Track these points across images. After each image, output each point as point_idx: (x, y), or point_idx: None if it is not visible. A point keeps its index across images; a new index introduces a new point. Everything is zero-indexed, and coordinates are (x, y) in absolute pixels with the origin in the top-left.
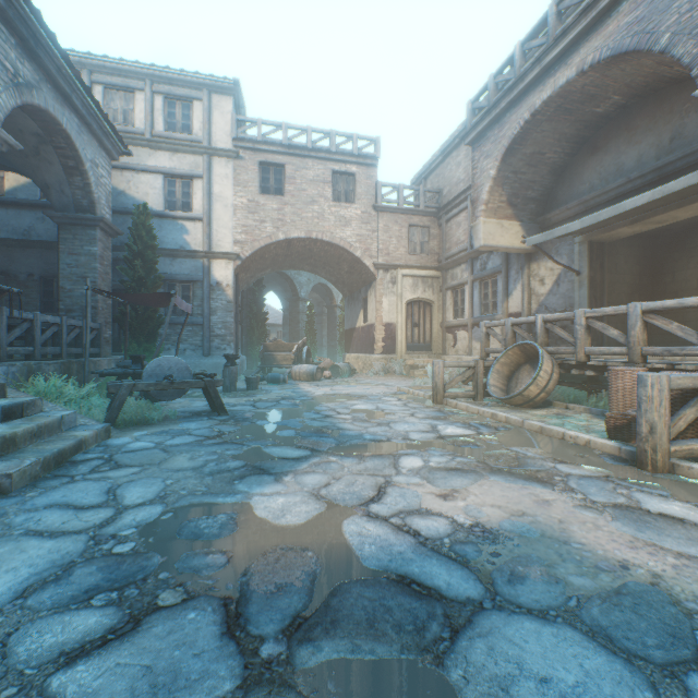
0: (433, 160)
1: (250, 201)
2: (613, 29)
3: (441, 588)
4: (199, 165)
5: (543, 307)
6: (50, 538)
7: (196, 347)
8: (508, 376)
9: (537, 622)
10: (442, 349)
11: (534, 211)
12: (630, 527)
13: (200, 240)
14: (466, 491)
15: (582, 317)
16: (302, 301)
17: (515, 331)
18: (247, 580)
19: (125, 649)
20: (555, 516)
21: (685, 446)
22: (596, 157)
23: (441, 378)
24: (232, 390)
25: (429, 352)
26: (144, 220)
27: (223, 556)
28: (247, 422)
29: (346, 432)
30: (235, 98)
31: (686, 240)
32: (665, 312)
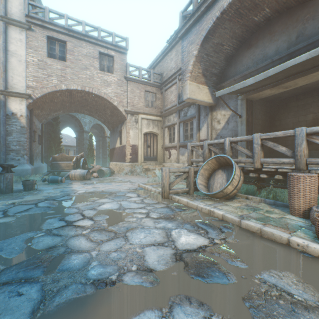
0: (158, 57)
1: (40, 60)
2: None
3: None
4: None
5: (219, 136)
6: None
7: None
8: (208, 177)
9: None
10: (163, 159)
11: (215, 81)
12: None
13: None
14: None
15: (259, 139)
16: (86, 133)
17: (210, 148)
18: None
19: None
20: None
21: None
22: (250, 50)
23: (167, 180)
24: (7, 192)
25: (156, 161)
26: None
27: None
28: None
29: (70, 260)
30: None
31: (287, 103)
32: (276, 140)
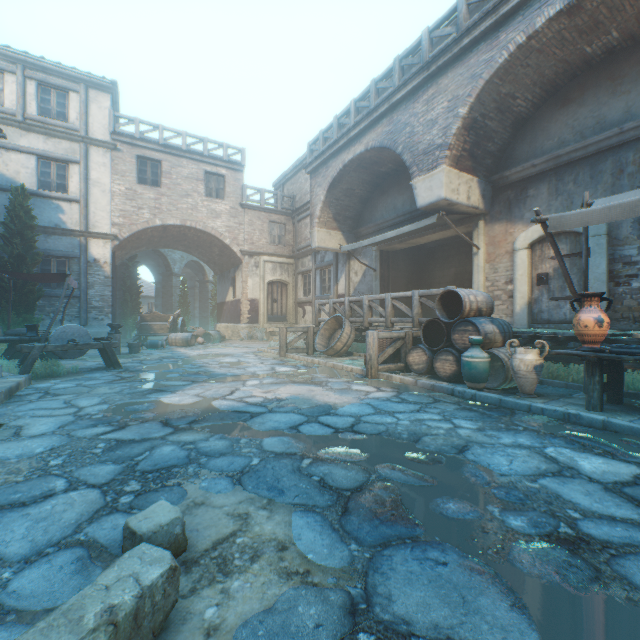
0: (289, 172)
1: (128, 189)
2: (380, 132)
3: (251, 411)
4: (75, 151)
5: (357, 291)
6: (50, 417)
7: (73, 318)
8: (329, 337)
9: (283, 413)
10: (295, 320)
11: (352, 225)
12: (339, 393)
13: (77, 220)
14: (277, 390)
15: (367, 300)
16: (176, 276)
17: (335, 307)
18: (168, 417)
19: (125, 431)
20: (313, 394)
21: (387, 366)
22: (384, 197)
23: (284, 340)
24: (117, 354)
25: (285, 322)
26: (23, 202)
27: (154, 413)
28: (140, 372)
29: (215, 373)
30: (113, 96)
31: (434, 253)
32: (425, 296)
